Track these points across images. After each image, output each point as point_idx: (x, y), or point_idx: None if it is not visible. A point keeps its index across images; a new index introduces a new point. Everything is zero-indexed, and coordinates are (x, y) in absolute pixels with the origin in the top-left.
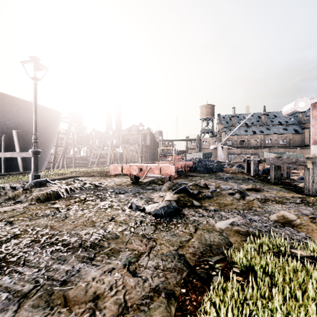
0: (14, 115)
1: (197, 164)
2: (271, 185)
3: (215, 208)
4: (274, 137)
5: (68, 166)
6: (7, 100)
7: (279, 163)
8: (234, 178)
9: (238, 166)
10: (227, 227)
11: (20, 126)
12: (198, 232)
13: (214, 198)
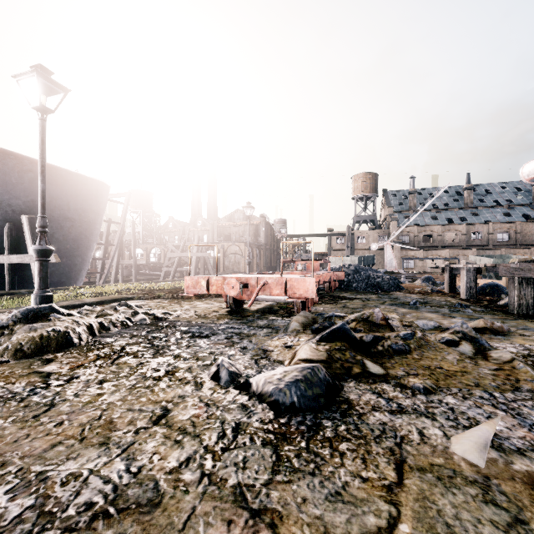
0: (25, 189)
1: (353, 276)
2: (517, 320)
3: (425, 385)
4: (487, 229)
5: (126, 279)
6: (13, 163)
7: (533, 273)
8: (429, 302)
9: (425, 280)
10: (491, 459)
11: (36, 209)
12: (411, 484)
13: (413, 354)
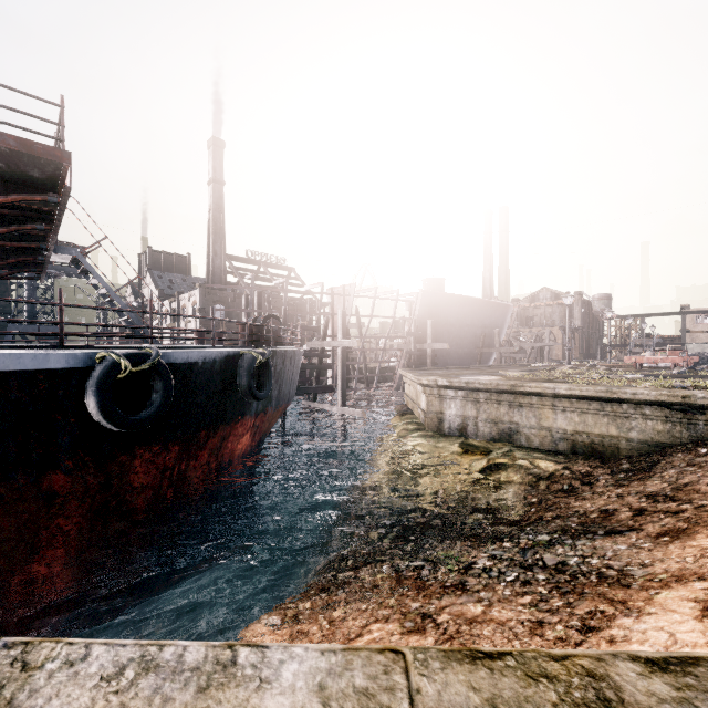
0: (489, 316)
1: (706, 359)
2: None
3: None
4: None
5: None
6: (489, 305)
7: None
8: None
9: None
10: None
11: (490, 325)
12: None
13: None
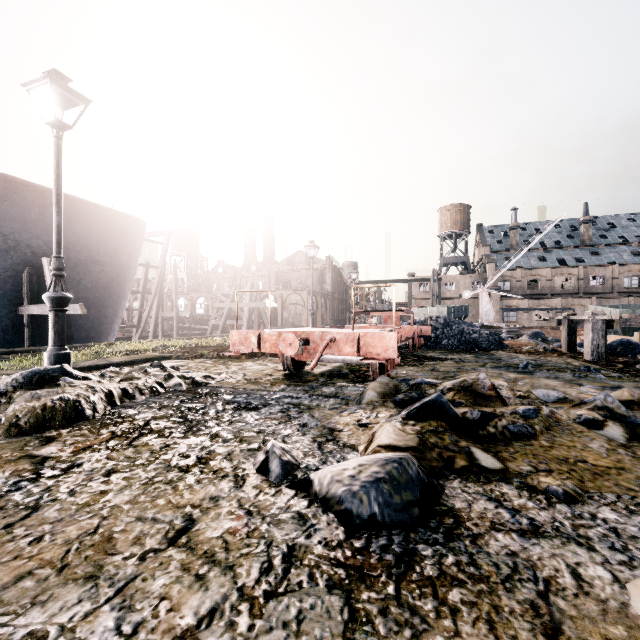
0: (47, 226)
1: (442, 330)
2: None
3: (566, 489)
4: (610, 273)
5: (167, 334)
6: (32, 196)
7: None
8: (545, 365)
9: (533, 335)
10: None
11: None
12: None
13: (540, 439)
